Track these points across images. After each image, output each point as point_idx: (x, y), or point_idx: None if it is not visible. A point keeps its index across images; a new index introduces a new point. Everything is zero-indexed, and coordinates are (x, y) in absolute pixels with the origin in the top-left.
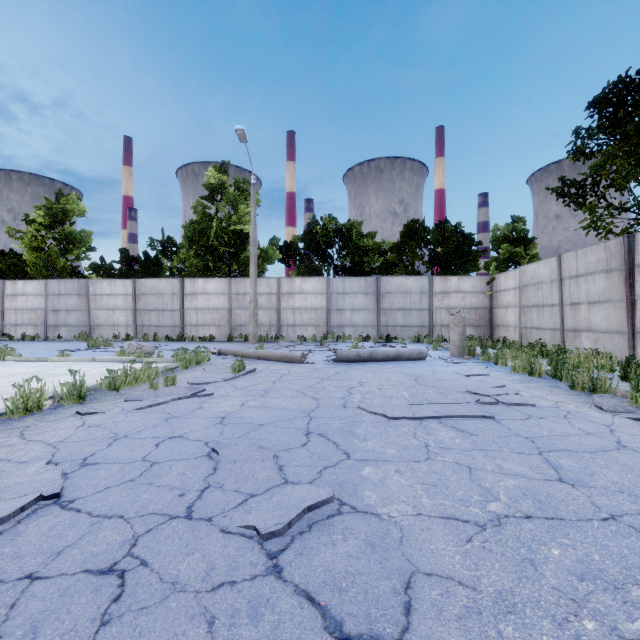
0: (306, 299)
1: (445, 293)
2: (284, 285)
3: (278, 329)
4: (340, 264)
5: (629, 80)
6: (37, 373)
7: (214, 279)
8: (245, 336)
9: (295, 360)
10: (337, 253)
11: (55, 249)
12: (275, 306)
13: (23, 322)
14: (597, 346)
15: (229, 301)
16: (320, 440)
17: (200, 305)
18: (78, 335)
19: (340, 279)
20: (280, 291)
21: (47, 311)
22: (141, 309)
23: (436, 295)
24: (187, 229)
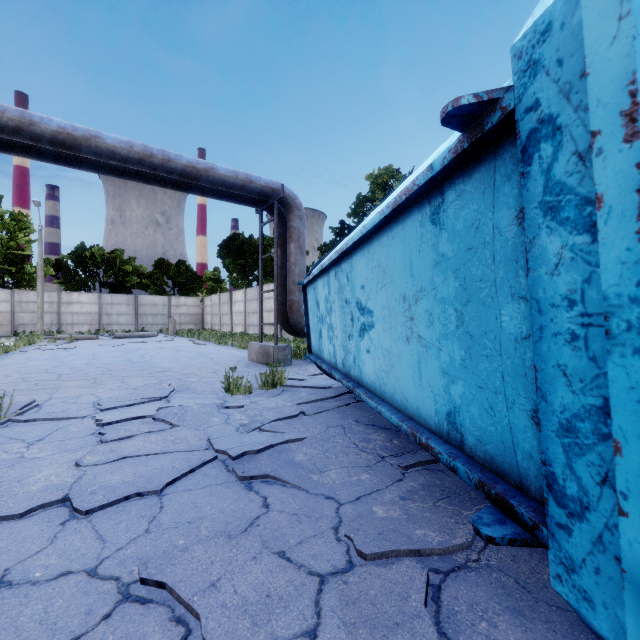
0: (83, 307)
1: (178, 306)
2: (64, 297)
3: (59, 327)
4: (105, 279)
5: (236, 236)
6: None
7: None
8: (31, 332)
9: (93, 338)
10: (104, 273)
11: None
12: (56, 311)
13: None
14: (227, 330)
15: (12, 307)
16: (119, 344)
17: None
18: None
19: (109, 295)
20: (61, 301)
21: None
22: None
23: (173, 307)
24: None
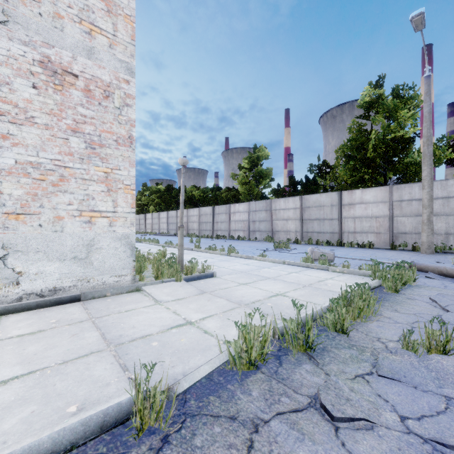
0: None
1: None
2: None
3: None
4: None
5: None
6: (249, 273)
7: (372, 188)
8: (412, 245)
9: None
10: None
11: (253, 182)
12: None
13: (238, 228)
14: None
15: (389, 209)
16: None
17: (357, 214)
18: (265, 237)
19: None
20: None
21: (249, 222)
22: (306, 219)
23: None
24: (345, 147)
